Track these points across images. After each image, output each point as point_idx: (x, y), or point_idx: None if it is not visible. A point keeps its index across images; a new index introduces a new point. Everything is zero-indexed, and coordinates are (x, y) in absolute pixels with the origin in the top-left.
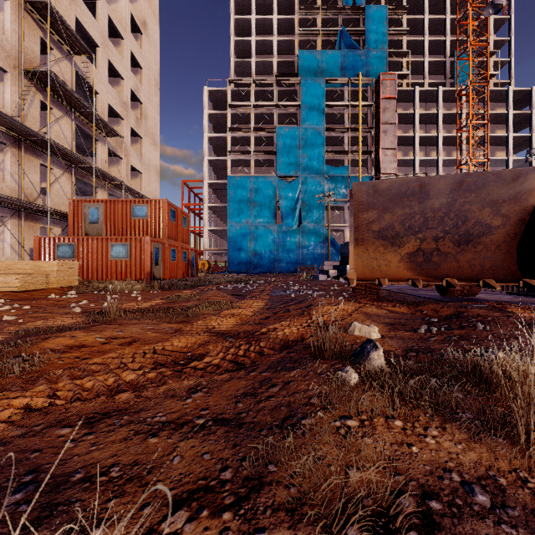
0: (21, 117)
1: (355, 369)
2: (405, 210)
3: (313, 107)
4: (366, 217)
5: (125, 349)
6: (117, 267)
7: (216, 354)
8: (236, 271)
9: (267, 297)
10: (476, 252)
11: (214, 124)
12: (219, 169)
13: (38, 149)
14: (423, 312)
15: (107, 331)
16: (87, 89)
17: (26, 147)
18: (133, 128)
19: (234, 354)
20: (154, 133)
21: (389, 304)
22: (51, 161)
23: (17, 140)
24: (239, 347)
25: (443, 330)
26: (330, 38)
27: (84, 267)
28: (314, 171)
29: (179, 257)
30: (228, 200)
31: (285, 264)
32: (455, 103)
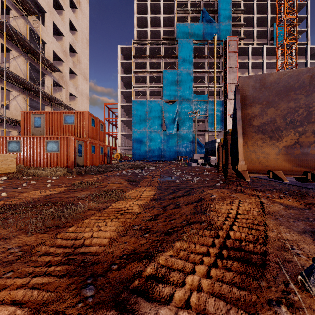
0: None
1: None
2: (289, 104)
3: (185, 58)
4: (249, 112)
5: None
6: (51, 158)
7: None
8: (137, 160)
9: (157, 183)
10: None
11: (124, 69)
12: (127, 96)
13: None
14: None
15: None
16: (37, 39)
17: None
18: (71, 68)
19: None
20: (85, 72)
21: (274, 195)
22: (10, 86)
23: None
24: None
25: None
26: (196, 16)
27: (27, 157)
28: (186, 98)
29: (97, 150)
30: (133, 115)
31: (168, 155)
32: (273, 56)
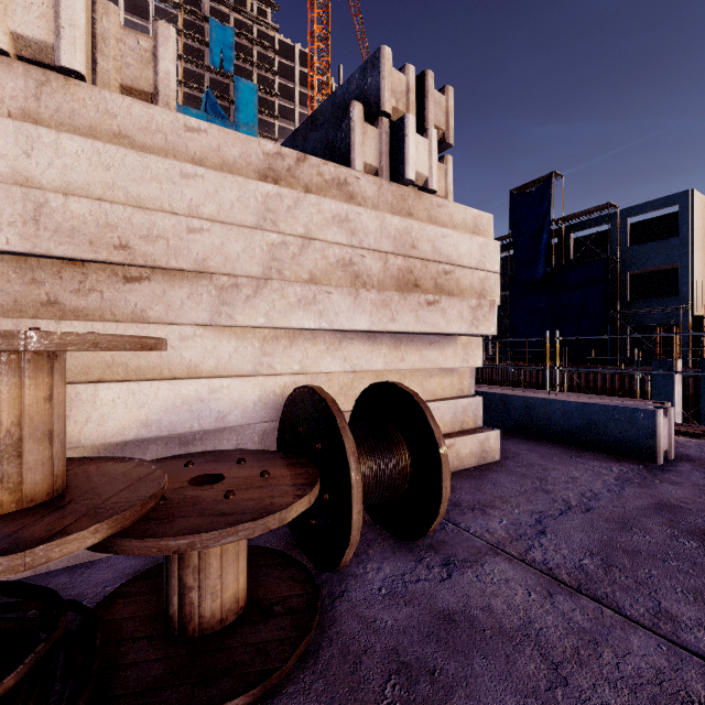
0: None
1: None
2: None
3: None
4: None
5: None
6: None
7: None
8: None
9: None
10: None
11: None
12: None
13: None
14: None
15: None
16: None
17: None
18: None
19: None
20: None
21: None
22: None
23: None
24: None
25: None
26: (196, 94)
27: None
28: None
29: None
30: None
31: None
32: None
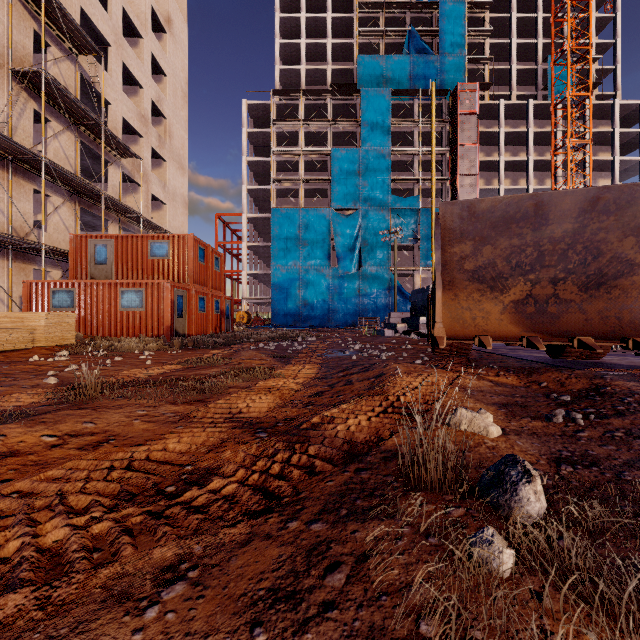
0: (8, 130)
1: (494, 523)
2: (512, 240)
3: (375, 124)
4: (457, 251)
5: (82, 460)
6: (129, 320)
7: (234, 470)
8: (281, 324)
9: (320, 360)
10: (611, 300)
11: (255, 145)
12: (261, 200)
13: (30, 170)
14: (541, 384)
15: (66, 422)
16: (95, 98)
17: (15, 168)
18: (154, 148)
19: (263, 472)
20: (181, 155)
21: (490, 372)
22: (48, 187)
23: (2, 159)
24: (273, 456)
25: (593, 418)
26: (396, 41)
27: (86, 319)
28: (377, 203)
29: (209, 307)
30: (272, 237)
31: (342, 316)
32: (548, 120)
